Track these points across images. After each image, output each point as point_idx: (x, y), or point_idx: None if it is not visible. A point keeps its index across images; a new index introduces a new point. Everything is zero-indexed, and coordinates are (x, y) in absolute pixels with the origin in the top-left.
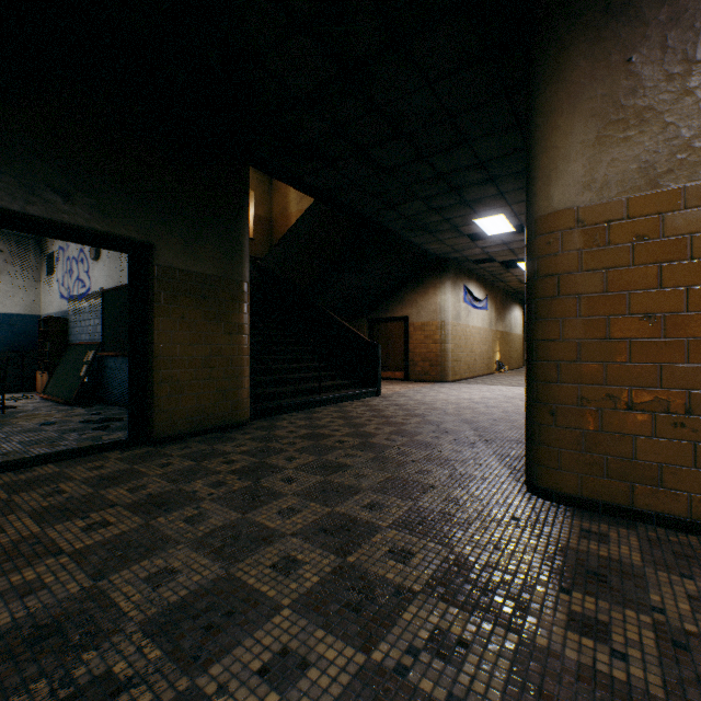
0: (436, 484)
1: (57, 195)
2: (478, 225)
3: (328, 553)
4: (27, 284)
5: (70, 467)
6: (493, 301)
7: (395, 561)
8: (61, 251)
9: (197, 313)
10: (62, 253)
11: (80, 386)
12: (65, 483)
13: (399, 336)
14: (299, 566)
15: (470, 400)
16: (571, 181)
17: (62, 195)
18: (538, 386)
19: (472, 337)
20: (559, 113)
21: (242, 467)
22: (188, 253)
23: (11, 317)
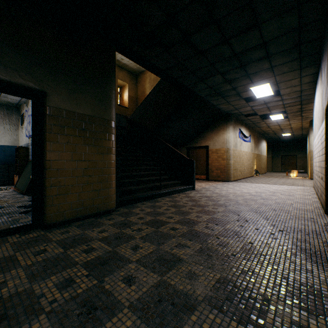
0: (269, 295)
1: None
2: (252, 91)
3: None
4: (12, 130)
5: None
6: (253, 138)
7: None
8: (26, 112)
9: (79, 140)
10: (27, 113)
11: (29, 183)
12: None
13: (203, 156)
14: None
15: (249, 193)
16: None
17: None
18: None
19: (243, 157)
20: None
21: (96, 257)
22: (72, 100)
23: (3, 147)
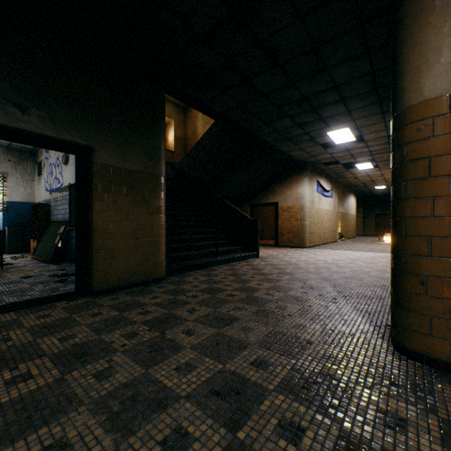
0: (312, 340)
1: (16, 108)
2: (329, 136)
3: (218, 426)
4: (26, 182)
5: (25, 315)
6: (336, 192)
7: (286, 440)
8: (46, 160)
9: (126, 199)
10: (47, 161)
11: (54, 249)
12: (14, 330)
13: (271, 216)
14: (189, 444)
15: (324, 261)
16: (443, 70)
17: (21, 108)
18: (407, 258)
19: (322, 216)
20: (430, 10)
21: (154, 317)
22: (119, 154)
23: (16, 203)
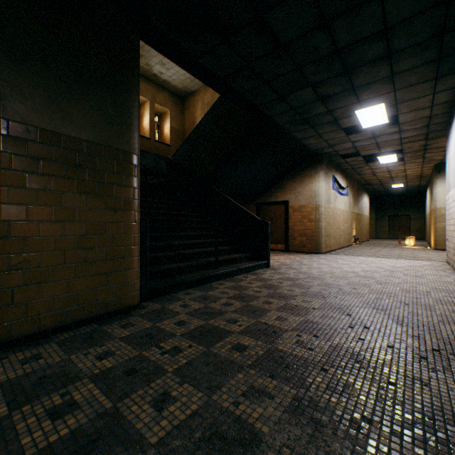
0: None
1: None
2: (357, 116)
3: None
4: None
5: None
6: (351, 190)
7: None
8: None
9: (68, 184)
10: None
11: None
12: None
13: (280, 216)
14: None
15: (355, 273)
16: None
17: None
18: None
19: (338, 217)
20: None
21: (71, 432)
22: (55, 111)
23: None
